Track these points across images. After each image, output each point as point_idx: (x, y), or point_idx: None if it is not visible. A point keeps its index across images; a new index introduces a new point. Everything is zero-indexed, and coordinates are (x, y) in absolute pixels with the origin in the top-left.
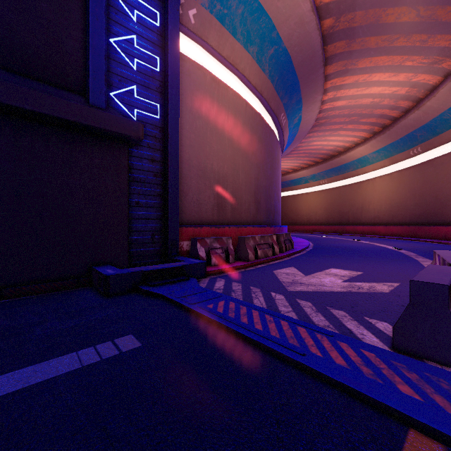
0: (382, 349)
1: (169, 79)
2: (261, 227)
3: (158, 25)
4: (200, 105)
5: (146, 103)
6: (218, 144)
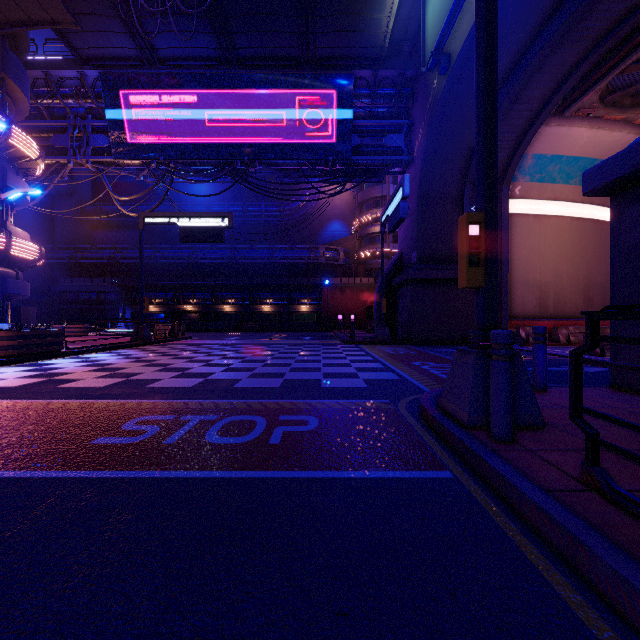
0: None
1: (502, 240)
2: None
3: None
4: (524, 240)
5: None
6: (540, 261)
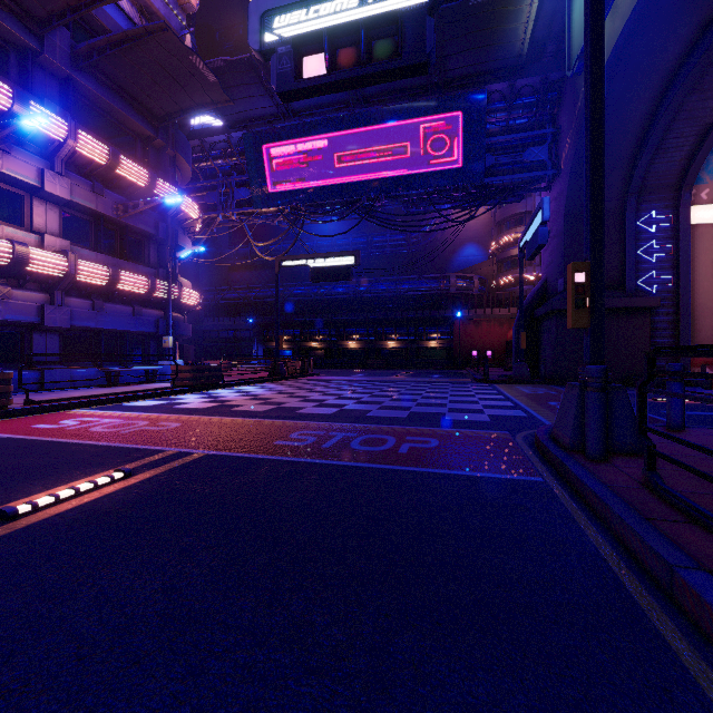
0: None
1: (680, 258)
2: None
3: (671, 224)
4: None
5: (662, 279)
6: None
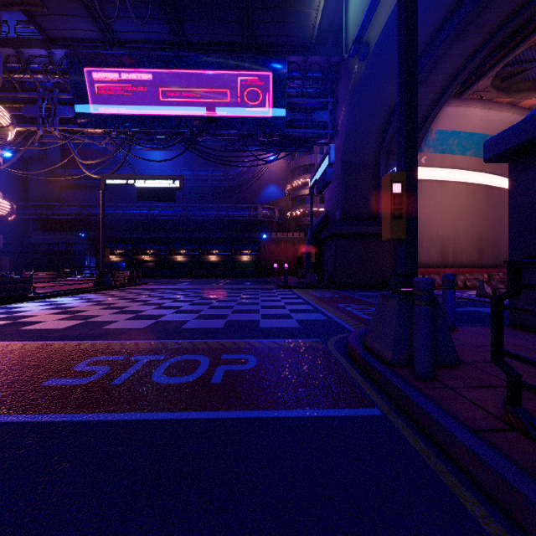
0: (469, 296)
1: None
2: (481, 269)
3: None
4: (428, 201)
5: None
6: (442, 219)
